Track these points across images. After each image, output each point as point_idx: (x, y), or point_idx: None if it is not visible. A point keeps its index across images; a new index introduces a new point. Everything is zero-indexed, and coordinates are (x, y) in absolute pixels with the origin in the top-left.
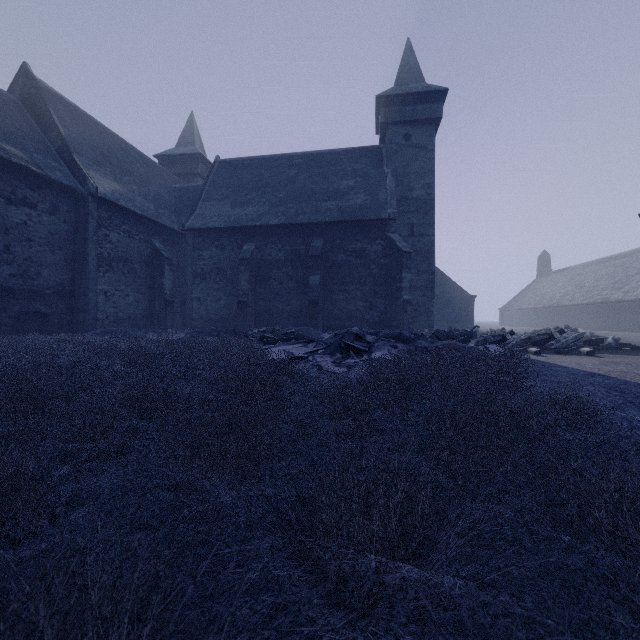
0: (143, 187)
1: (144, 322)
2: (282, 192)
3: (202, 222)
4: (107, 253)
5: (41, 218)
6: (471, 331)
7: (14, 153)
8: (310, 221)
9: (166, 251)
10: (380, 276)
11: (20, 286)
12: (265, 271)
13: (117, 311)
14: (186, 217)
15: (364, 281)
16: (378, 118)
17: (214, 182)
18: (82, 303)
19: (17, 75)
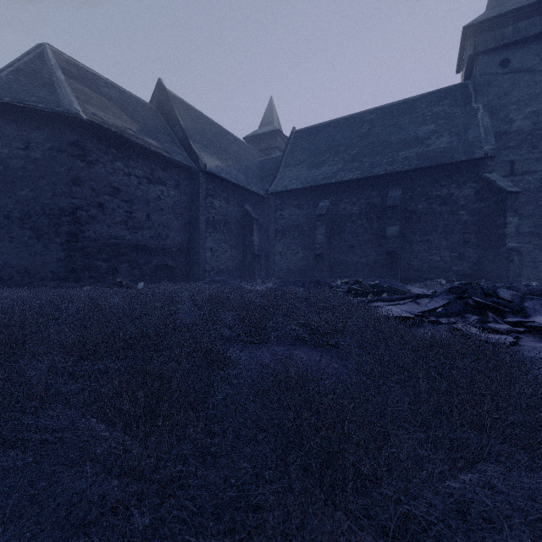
0: (236, 162)
1: (238, 273)
2: (355, 149)
3: (282, 186)
4: (212, 217)
5: (169, 192)
6: None
7: (152, 144)
8: (387, 172)
9: (254, 213)
10: (472, 223)
11: (156, 245)
12: (339, 225)
13: (219, 264)
14: (269, 183)
15: (451, 229)
16: (462, 53)
17: (291, 150)
18: (195, 258)
19: (155, 89)
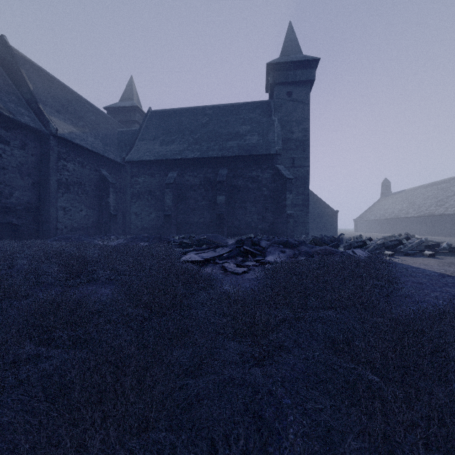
0: (94, 130)
1: (94, 230)
2: (197, 134)
3: (138, 156)
4: (65, 179)
5: (13, 152)
6: (338, 237)
7: None
8: (218, 155)
9: (111, 177)
10: (270, 196)
11: None
12: (184, 192)
13: (73, 222)
14: (126, 152)
15: (258, 200)
16: (268, 80)
17: (147, 127)
18: (46, 216)
19: None
